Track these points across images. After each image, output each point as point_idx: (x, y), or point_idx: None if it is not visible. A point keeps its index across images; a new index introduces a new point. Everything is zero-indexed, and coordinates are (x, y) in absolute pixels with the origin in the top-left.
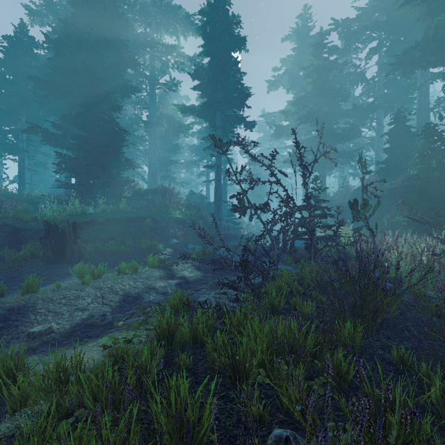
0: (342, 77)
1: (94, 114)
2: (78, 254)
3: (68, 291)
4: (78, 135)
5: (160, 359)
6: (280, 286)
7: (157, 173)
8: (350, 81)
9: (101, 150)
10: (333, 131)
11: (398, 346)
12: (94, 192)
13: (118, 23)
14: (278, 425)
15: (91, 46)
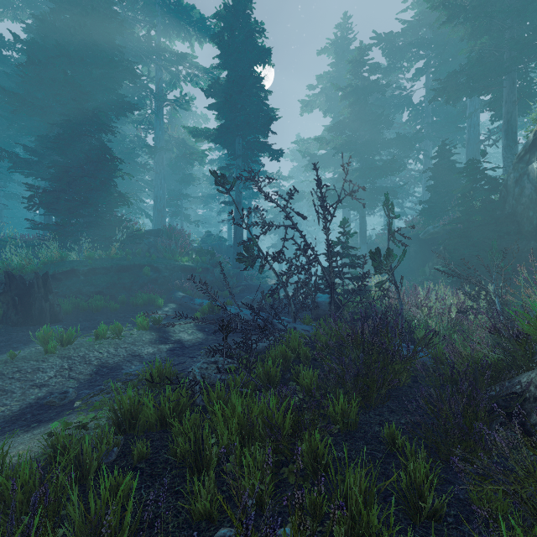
0: (385, 100)
1: (77, 137)
2: (50, 313)
3: (25, 362)
4: (57, 163)
5: (114, 448)
6: (284, 352)
7: (165, 209)
8: (394, 105)
9: (87, 182)
10: (374, 164)
11: (399, 421)
12: (78, 234)
13: (111, 25)
14: (230, 523)
15: (75, 52)
